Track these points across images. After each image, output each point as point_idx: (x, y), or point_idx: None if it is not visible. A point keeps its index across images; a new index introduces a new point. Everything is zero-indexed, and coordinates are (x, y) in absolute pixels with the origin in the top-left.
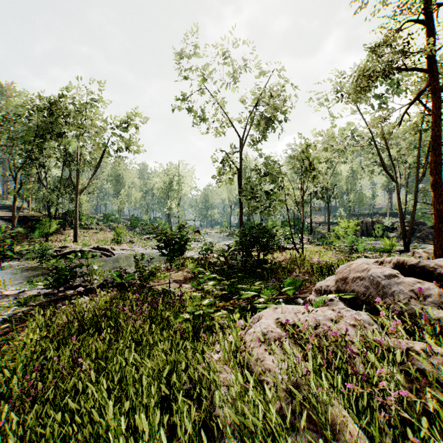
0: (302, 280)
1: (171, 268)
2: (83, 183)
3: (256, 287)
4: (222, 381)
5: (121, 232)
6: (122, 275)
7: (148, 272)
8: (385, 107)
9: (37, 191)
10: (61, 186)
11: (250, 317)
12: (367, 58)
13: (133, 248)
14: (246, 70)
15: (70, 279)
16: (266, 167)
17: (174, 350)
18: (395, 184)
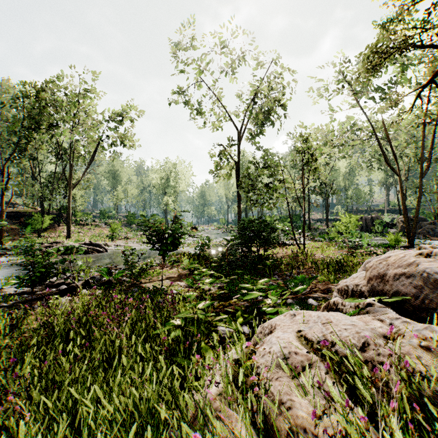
0: (311, 277)
1: (165, 265)
2: (78, 179)
3: (261, 286)
4: (224, 435)
5: (116, 228)
6: (111, 272)
7: (139, 268)
8: (389, 97)
9: (32, 187)
10: (54, 181)
11: (254, 322)
12: (378, 36)
13: (127, 244)
14: (244, 60)
15: (47, 276)
16: (266, 159)
17: (155, 379)
18: (399, 178)
